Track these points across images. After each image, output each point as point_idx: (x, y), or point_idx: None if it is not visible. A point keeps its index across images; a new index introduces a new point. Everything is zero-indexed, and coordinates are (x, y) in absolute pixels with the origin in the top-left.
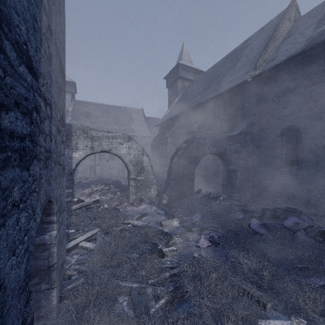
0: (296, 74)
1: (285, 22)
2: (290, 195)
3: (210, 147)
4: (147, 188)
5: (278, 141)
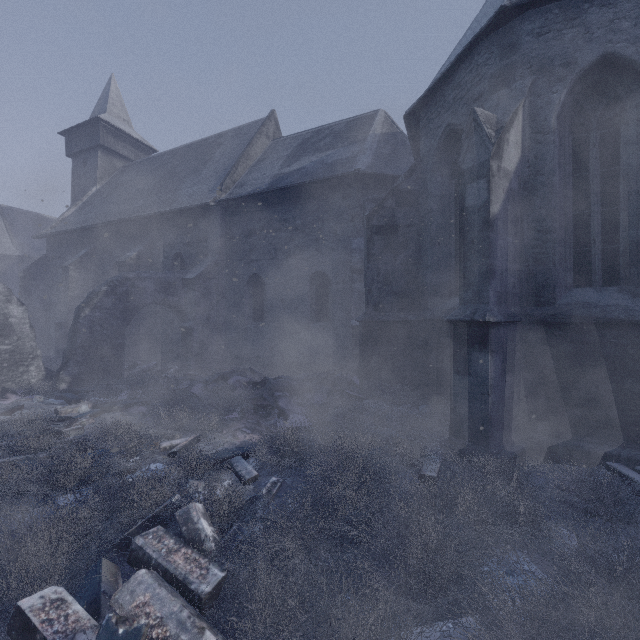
0: (261, 214)
1: (261, 137)
2: (256, 357)
3: (155, 294)
4: (20, 366)
5: (245, 291)
